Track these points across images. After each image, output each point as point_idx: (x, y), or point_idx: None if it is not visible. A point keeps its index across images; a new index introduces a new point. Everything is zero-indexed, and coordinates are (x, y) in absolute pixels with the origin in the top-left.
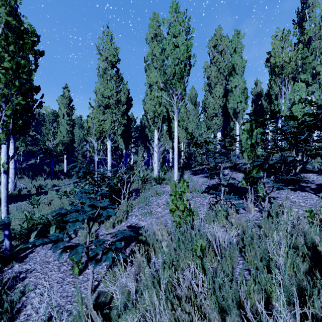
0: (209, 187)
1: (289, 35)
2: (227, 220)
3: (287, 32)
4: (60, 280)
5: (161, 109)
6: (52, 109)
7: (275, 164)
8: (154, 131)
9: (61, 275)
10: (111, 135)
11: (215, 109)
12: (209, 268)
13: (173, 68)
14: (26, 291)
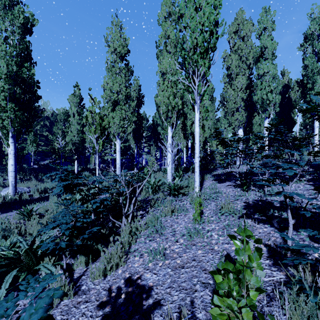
0: (249, 206)
1: None
2: None
3: None
4: None
5: (175, 102)
6: (63, 109)
7: None
8: (168, 128)
9: None
10: (121, 133)
11: (236, 103)
12: None
13: (194, 37)
14: None
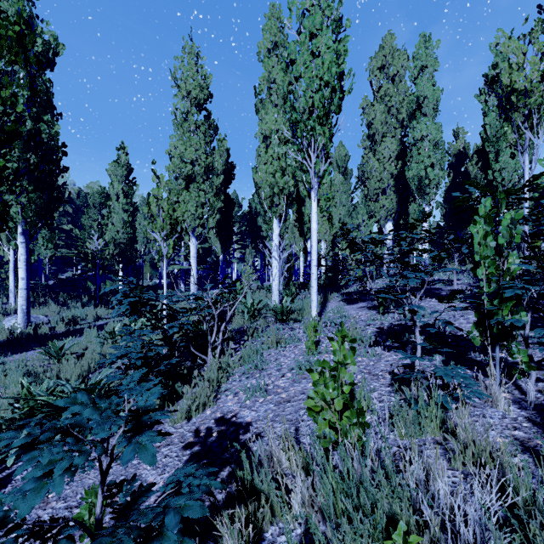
0: (382, 332)
1: (538, 30)
2: (443, 426)
3: (535, 23)
4: None
5: (285, 181)
6: (99, 186)
7: None
8: (273, 221)
9: None
10: (198, 228)
11: (382, 182)
12: None
13: (309, 96)
14: None
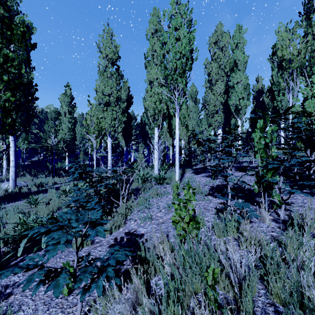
0: (213, 188)
1: (297, 27)
2: (238, 231)
3: (295, 23)
4: (47, 301)
5: (161, 106)
6: (54, 108)
7: (293, 166)
8: (155, 129)
9: (49, 294)
10: (112, 132)
11: (216, 106)
12: (222, 298)
13: (174, 62)
14: (8, 314)
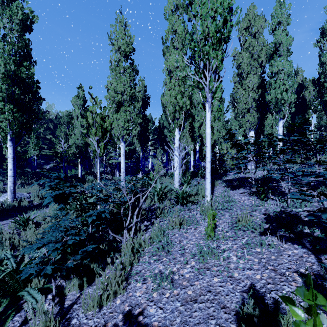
0: (270, 219)
1: None
2: None
3: None
4: None
5: (183, 101)
6: (67, 111)
7: None
8: (175, 130)
9: None
10: (125, 136)
11: (247, 104)
12: None
13: (205, 26)
14: None
